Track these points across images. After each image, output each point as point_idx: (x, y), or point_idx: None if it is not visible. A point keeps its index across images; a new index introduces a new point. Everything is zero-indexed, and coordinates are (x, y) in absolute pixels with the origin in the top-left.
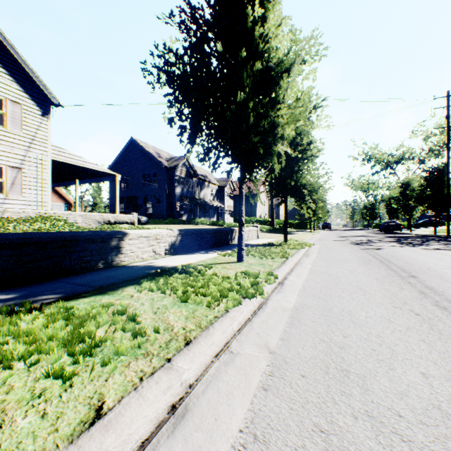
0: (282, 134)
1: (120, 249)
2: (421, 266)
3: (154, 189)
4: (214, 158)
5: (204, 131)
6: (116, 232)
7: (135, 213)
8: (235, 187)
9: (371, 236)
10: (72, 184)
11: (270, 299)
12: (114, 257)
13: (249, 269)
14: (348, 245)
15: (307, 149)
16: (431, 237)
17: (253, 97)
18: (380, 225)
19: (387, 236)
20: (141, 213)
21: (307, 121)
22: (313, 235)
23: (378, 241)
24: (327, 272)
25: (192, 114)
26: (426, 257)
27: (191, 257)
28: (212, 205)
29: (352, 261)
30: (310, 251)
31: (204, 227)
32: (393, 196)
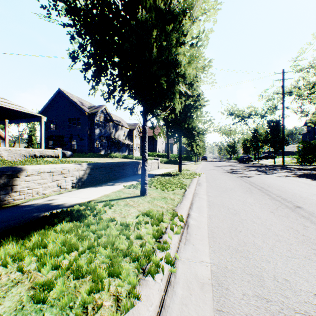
0: (183, 74)
1: (12, 186)
2: (294, 194)
3: (78, 130)
4: (118, 95)
5: (108, 68)
6: (7, 169)
7: (59, 149)
8: (141, 130)
9: (236, 166)
10: (2, 124)
11: (178, 258)
12: (4, 196)
13: (151, 206)
14: (225, 174)
15: (197, 100)
16: (274, 166)
17: (156, 28)
18: (239, 158)
19: (246, 166)
20: (67, 148)
21: (197, 78)
22: (198, 165)
23: (243, 170)
24: (224, 204)
25: (94, 47)
26: (288, 184)
27: (97, 190)
28: (124, 143)
29: (237, 189)
30: (200, 179)
31: (117, 160)
32: (247, 138)
